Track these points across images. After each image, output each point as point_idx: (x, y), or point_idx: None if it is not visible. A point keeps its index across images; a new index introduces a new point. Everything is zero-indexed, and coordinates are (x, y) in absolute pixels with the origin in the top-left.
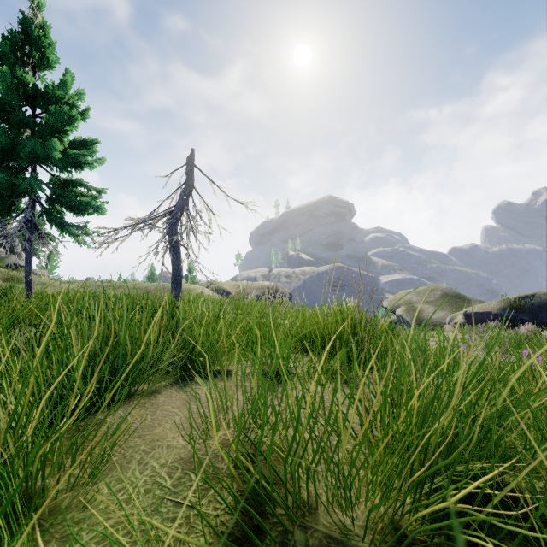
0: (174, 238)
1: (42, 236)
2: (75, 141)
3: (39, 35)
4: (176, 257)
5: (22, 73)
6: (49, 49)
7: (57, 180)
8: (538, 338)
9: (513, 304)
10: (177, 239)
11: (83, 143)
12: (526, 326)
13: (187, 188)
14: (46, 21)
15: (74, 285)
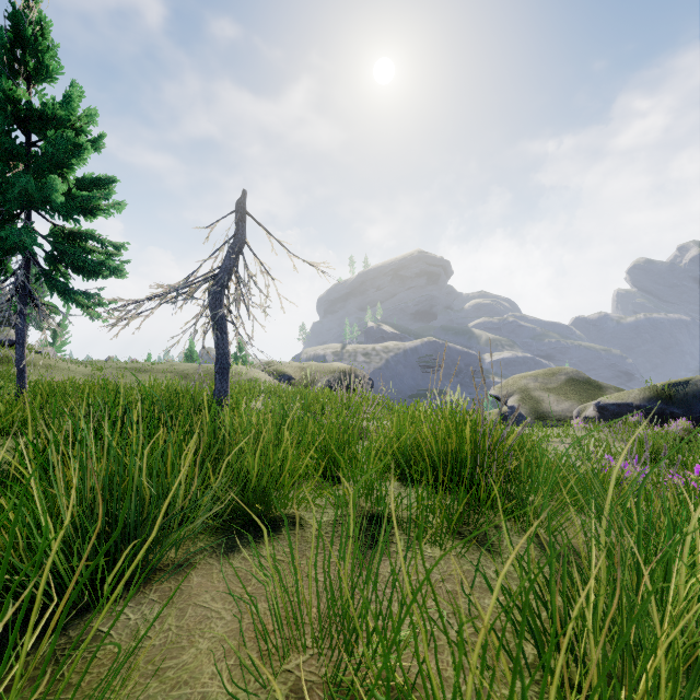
0: (219, 312)
1: (39, 307)
2: (85, 179)
3: (35, 35)
4: (221, 338)
5: (11, 87)
6: (50, 55)
7: (61, 232)
8: (698, 440)
9: (660, 393)
10: (222, 313)
11: (95, 181)
12: (680, 422)
13: (236, 243)
14: (45, 16)
15: (89, 367)
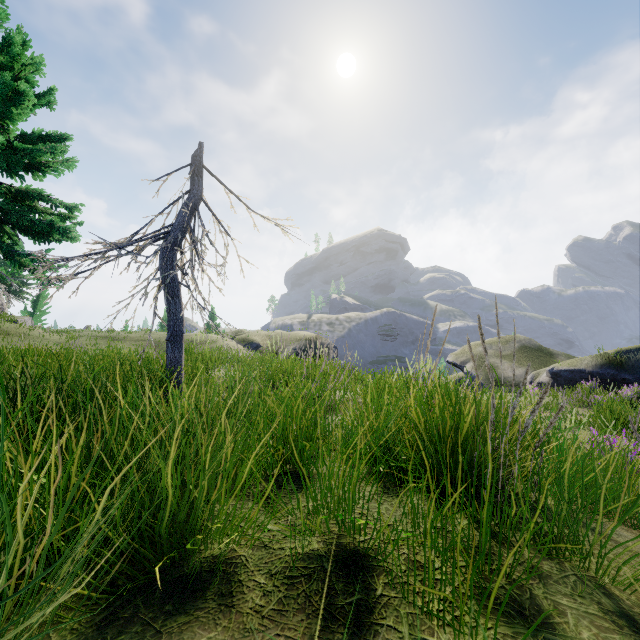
0: (170, 274)
1: None
2: (32, 134)
3: None
4: (173, 302)
5: None
6: None
7: (8, 191)
8: None
9: (612, 360)
10: (174, 275)
11: (45, 138)
12: (635, 388)
13: (191, 199)
14: None
15: (65, 335)
